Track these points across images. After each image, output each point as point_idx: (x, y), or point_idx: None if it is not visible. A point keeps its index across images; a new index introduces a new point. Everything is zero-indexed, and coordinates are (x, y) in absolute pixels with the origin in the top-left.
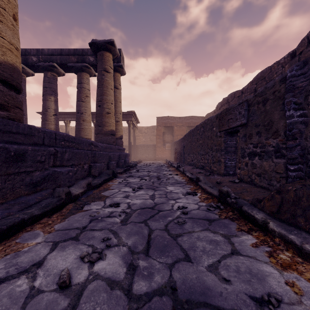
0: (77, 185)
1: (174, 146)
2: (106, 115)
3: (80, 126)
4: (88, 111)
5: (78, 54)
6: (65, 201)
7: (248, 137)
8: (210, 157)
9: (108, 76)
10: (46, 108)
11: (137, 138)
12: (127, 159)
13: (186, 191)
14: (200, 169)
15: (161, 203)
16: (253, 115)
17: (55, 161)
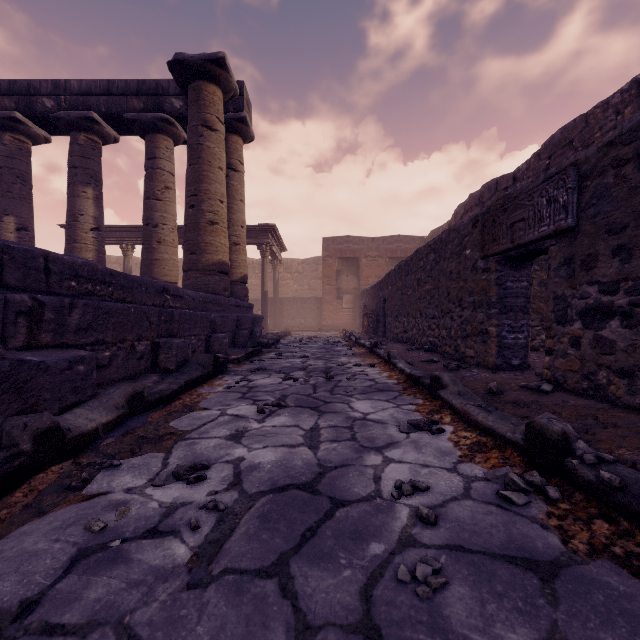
0: (97, 400)
1: (361, 299)
2: (208, 226)
3: (152, 255)
4: (170, 220)
5: (146, 94)
6: (31, 460)
7: (580, 266)
8: (456, 322)
9: (212, 138)
10: (76, 213)
11: (282, 284)
12: (256, 327)
13: (406, 415)
14: (428, 353)
15: (340, 466)
16: (598, 200)
17: (37, 333)
